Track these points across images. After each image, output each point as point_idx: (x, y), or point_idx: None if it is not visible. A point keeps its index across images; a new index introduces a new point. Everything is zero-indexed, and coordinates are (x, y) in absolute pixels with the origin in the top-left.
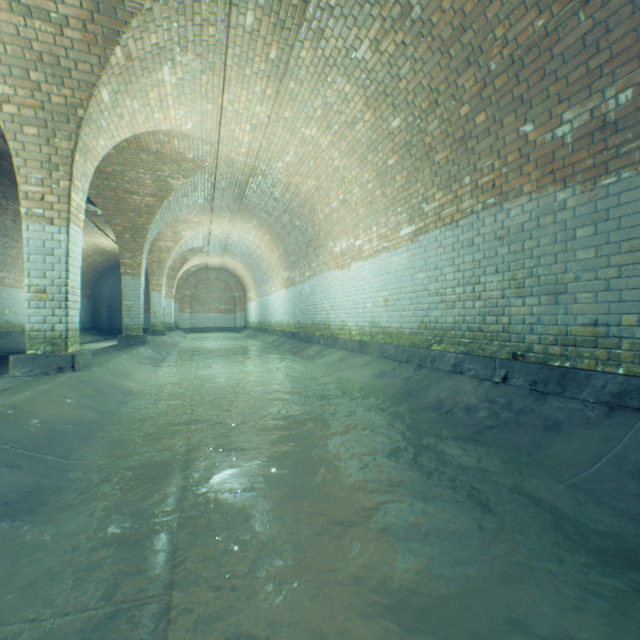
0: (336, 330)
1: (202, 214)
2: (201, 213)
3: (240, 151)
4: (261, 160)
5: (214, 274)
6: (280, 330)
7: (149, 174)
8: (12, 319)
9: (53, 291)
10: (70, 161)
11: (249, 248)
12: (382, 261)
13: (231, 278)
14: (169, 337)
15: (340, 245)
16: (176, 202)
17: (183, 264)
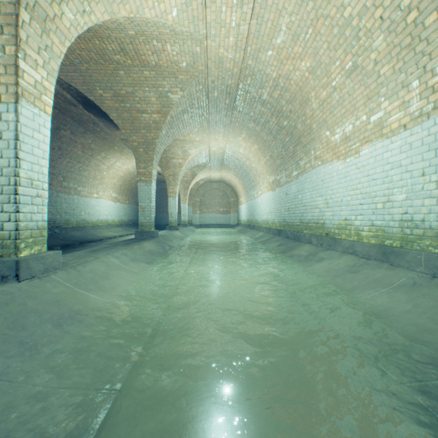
0: (333, 229)
1: (201, 132)
2: (200, 131)
3: (228, 43)
4: (249, 54)
5: (215, 185)
6: (265, 227)
7: (153, 91)
8: (86, 218)
9: (1, 182)
10: (14, 20)
11: (240, 161)
12: (435, 126)
13: (227, 188)
14: (180, 231)
15: (341, 130)
16: (178, 118)
17: (193, 178)
